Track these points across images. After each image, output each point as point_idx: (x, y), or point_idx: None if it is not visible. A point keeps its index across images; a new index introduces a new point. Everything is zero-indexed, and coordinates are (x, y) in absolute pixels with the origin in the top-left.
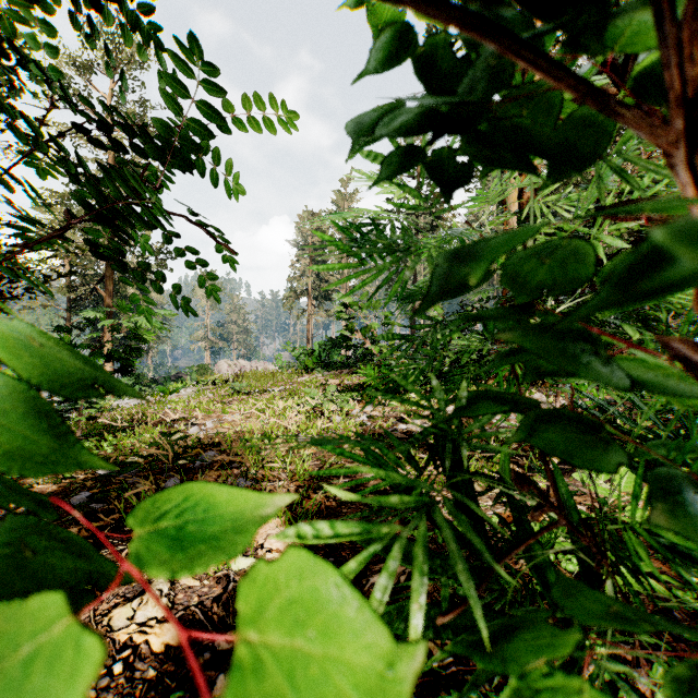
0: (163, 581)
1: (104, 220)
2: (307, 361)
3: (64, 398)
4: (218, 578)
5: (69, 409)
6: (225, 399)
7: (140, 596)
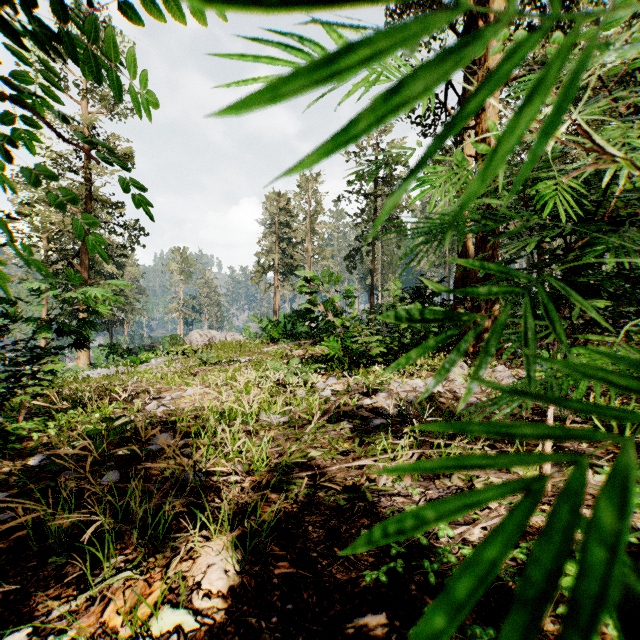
0: None
1: None
2: (273, 332)
3: (7, 376)
4: None
5: (14, 387)
6: (191, 370)
7: None
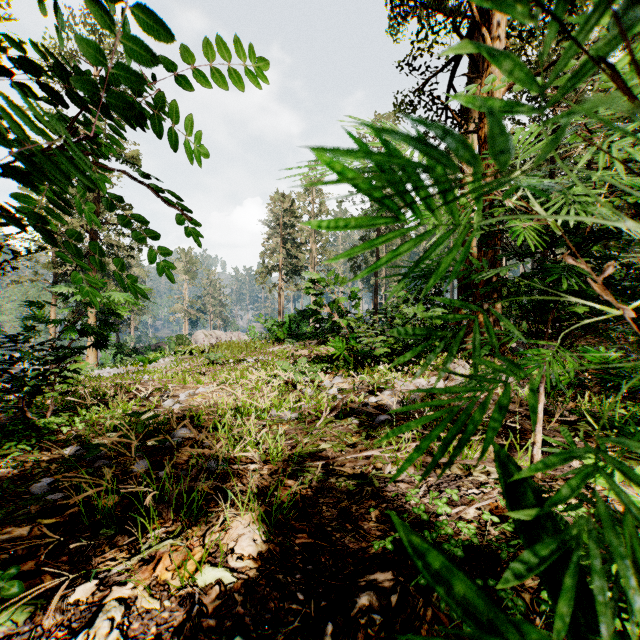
0: (116, 604)
1: (11, 171)
2: (278, 332)
3: (36, 374)
4: (181, 597)
5: (42, 384)
6: (200, 369)
7: (86, 626)
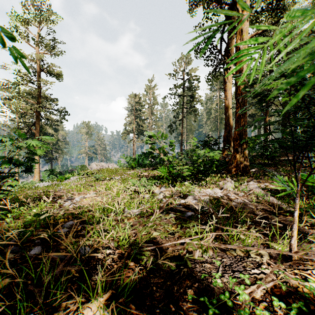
0: None
1: None
2: (132, 163)
3: None
4: None
5: None
6: (90, 183)
7: None
